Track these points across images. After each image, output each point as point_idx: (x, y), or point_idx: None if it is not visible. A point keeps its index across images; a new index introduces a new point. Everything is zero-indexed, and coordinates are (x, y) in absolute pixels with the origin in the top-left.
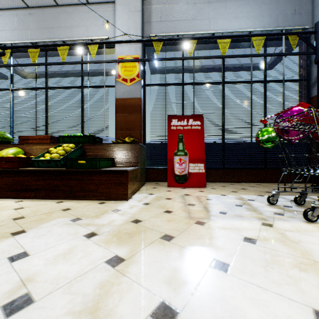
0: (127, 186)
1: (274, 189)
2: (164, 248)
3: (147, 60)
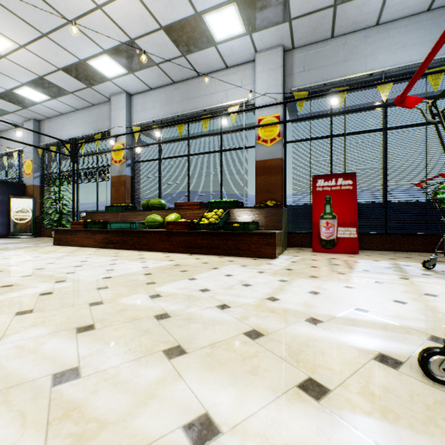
0: (275, 247)
1: None
2: (312, 280)
3: (289, 121)
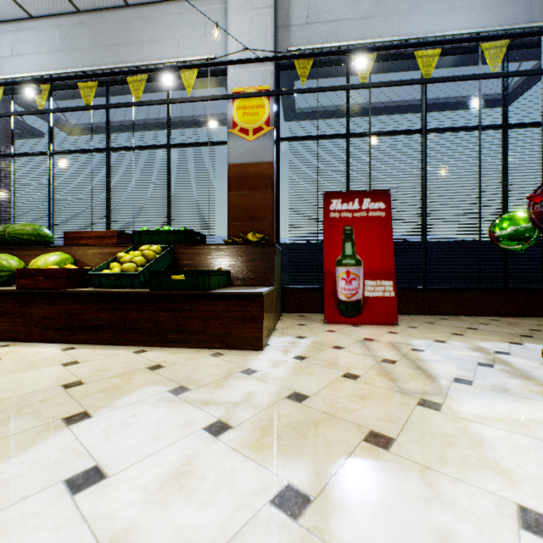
0: (262, 324)
1: (533, 329)
2: (385, 470)
3: (287, 92)
